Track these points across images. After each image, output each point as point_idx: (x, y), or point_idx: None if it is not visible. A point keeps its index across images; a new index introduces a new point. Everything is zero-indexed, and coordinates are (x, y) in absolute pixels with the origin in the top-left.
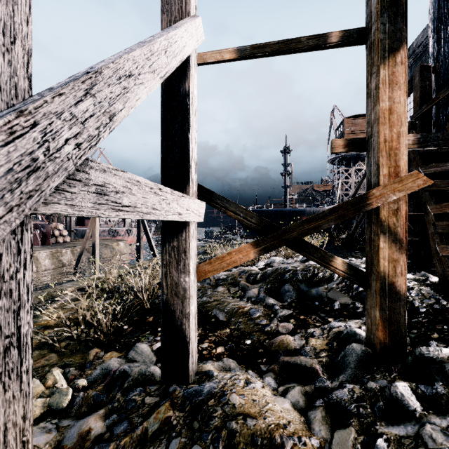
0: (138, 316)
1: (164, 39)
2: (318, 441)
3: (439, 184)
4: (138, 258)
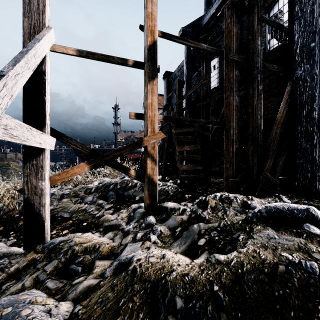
0: None
1: (34, 50)
2: (116, 243)
3: (180, 137)
4: None
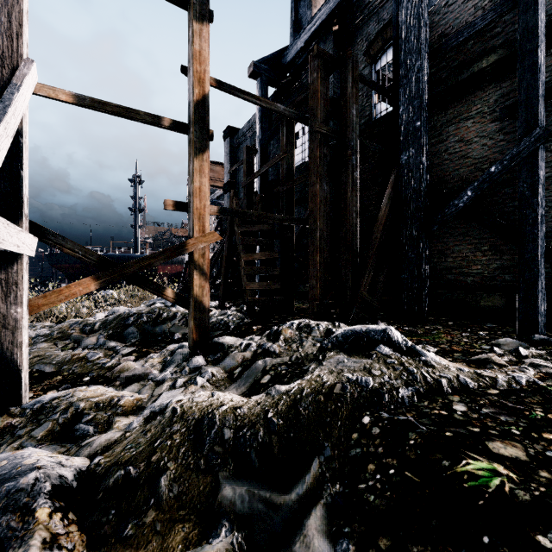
0: None
1: (13, 105)
2: (145, 395)
3: (248, 240)
4: None
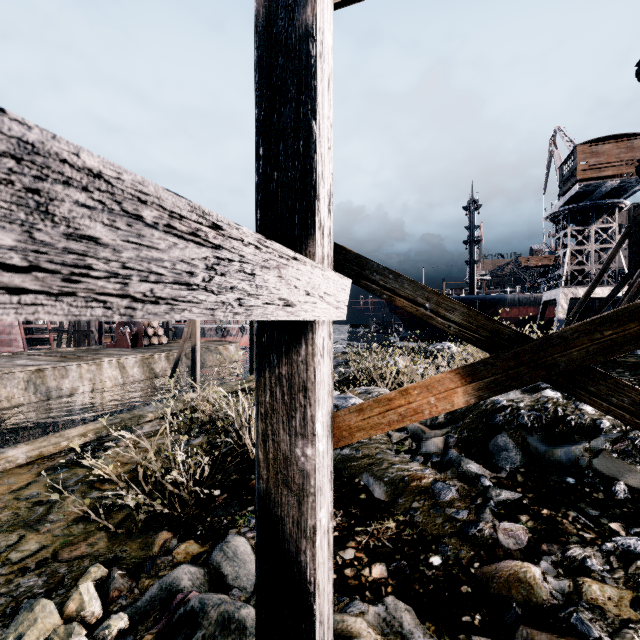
0: (238, 472)
1: None
2: None
3: None
4: (251, 369)
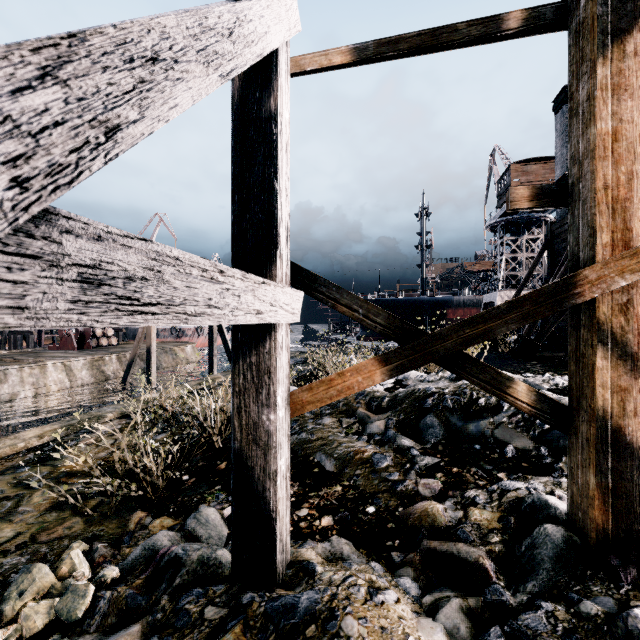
0: (205, 460)
1: (228, 11)
2: None
3: None
4: (210, 369)
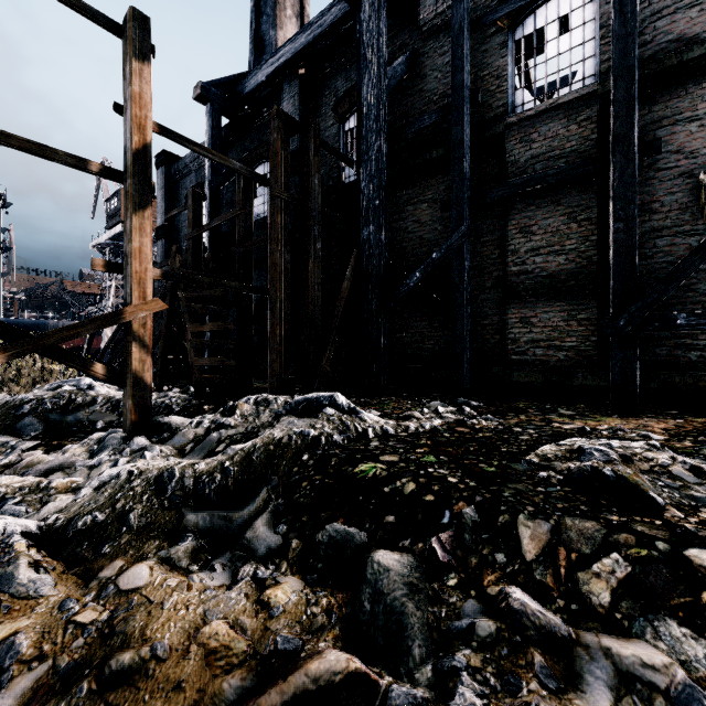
0: None
1: None
2: (80, 478)
3: (196, 307)
4: None
